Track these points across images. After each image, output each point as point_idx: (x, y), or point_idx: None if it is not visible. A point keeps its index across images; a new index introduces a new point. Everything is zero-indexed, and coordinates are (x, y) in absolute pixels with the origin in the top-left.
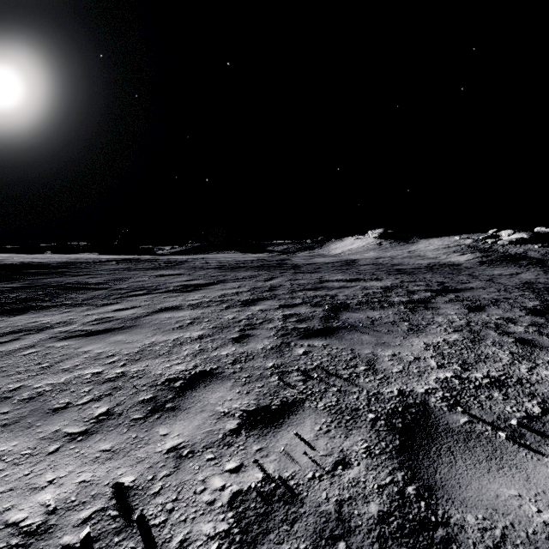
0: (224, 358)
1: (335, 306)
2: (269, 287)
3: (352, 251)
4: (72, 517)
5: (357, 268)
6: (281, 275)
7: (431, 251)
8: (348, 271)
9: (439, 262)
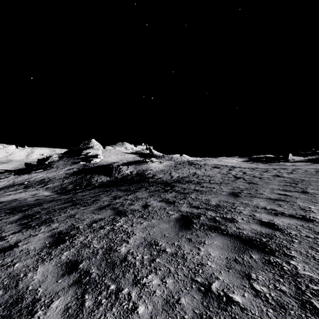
0: None
1: None
2: None
3: None
4: None
5: None
6: None
7: None
8: None
9: None
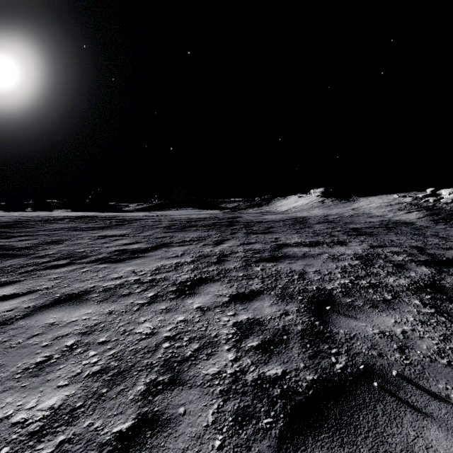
0: None
1: (314, 299)
2: (218, 256)
3: (298, 209)
4: None
5: (311, 228)
6: (233, 237)
7: (376, 209)
8: (303, 231)
9: (390, 221)
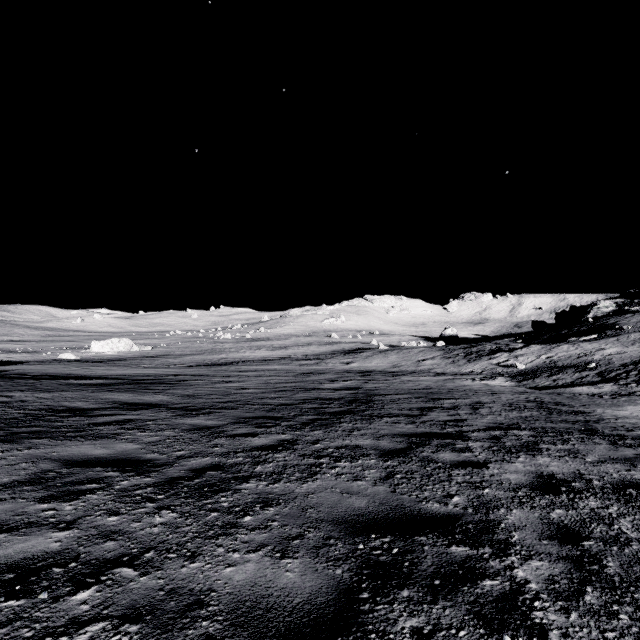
0: (621, 419)
1: (594, 432)
2: None
3: None
4: (599, 409)
5: None
6: None
7: None
8: None
9: None
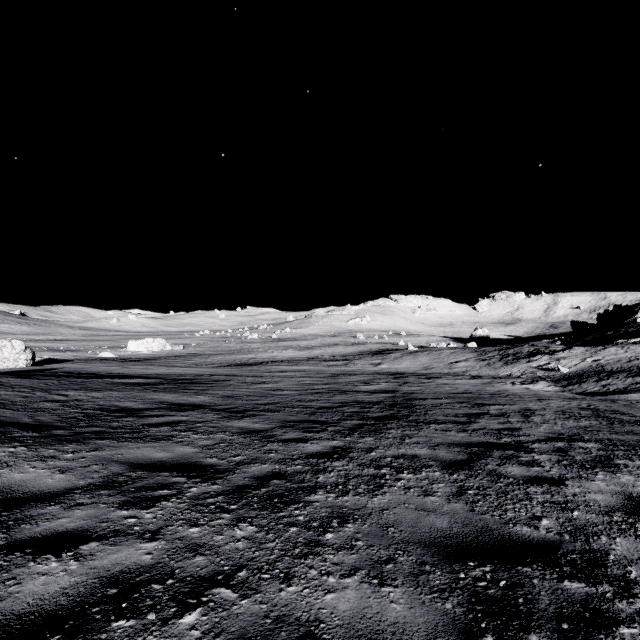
0: None
1: None
2: None
3: None
4: None
5: None
6: None
7: None
8: None
9: None
